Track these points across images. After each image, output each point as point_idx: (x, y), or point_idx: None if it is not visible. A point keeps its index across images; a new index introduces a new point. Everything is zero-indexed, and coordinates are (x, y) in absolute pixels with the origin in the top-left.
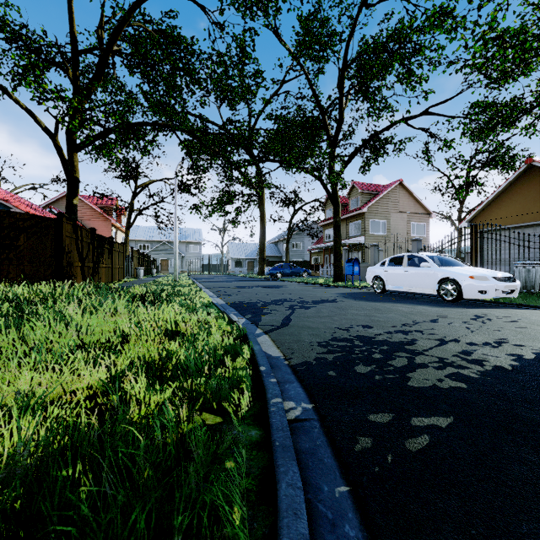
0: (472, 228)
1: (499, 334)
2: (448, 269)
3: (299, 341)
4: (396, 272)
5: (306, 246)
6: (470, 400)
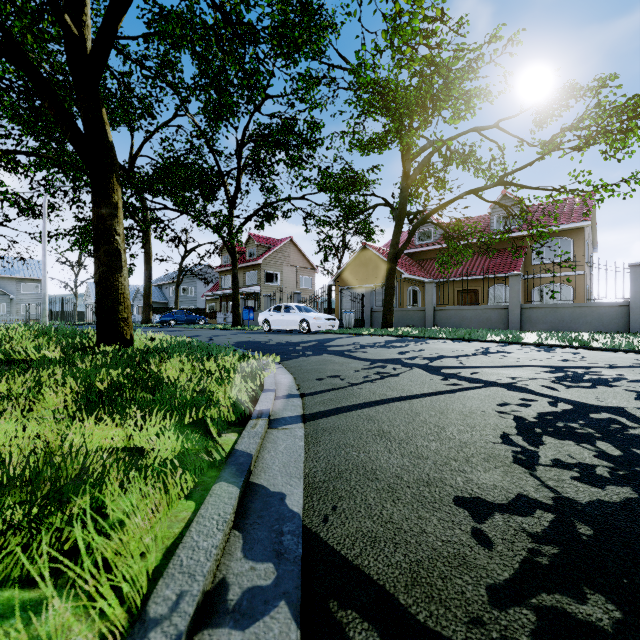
0: (330, 287)
1: (306, 338)
2: (304, 314)
3: (223, 342)
4: (278, 316)
5: (199, 292)
6: (277, 344)
